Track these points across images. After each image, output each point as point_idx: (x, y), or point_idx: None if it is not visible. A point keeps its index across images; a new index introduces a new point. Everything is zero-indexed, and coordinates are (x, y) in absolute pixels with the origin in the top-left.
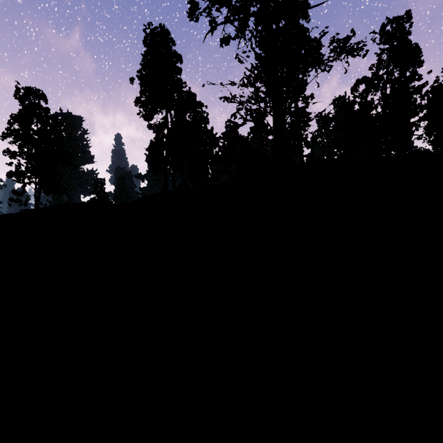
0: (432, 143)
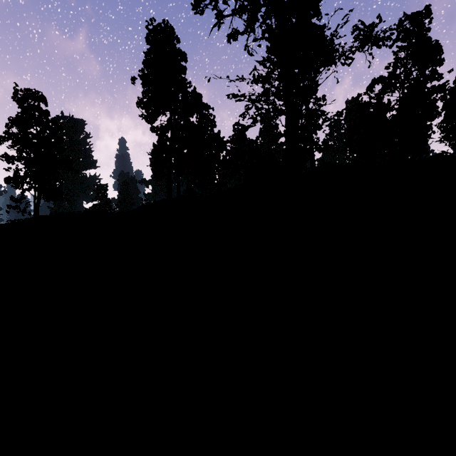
0: (454, 146)
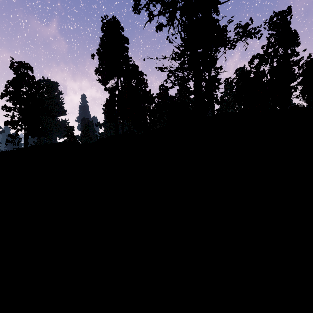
0: (306, 101)
